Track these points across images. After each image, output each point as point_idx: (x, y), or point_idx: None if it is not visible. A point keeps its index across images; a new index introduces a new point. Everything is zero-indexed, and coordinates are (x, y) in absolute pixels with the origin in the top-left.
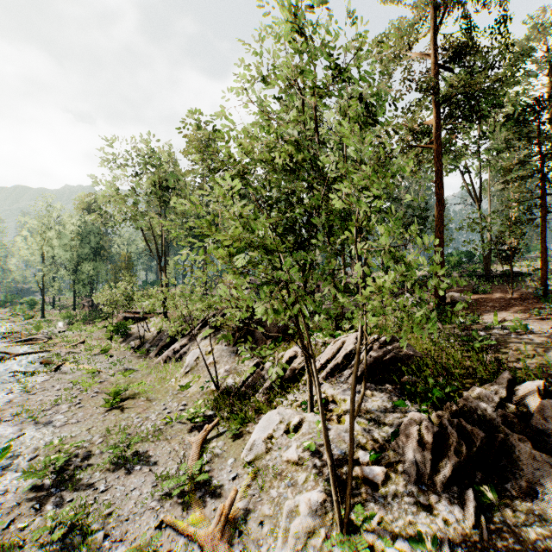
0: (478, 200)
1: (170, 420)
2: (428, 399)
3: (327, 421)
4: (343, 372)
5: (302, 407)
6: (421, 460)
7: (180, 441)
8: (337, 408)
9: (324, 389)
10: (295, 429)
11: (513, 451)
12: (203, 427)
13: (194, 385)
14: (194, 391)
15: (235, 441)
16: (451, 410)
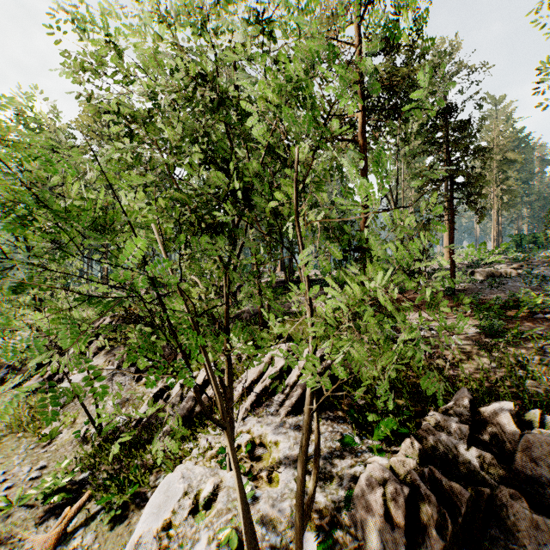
0: (393, 202)
1: (6, 504)
2: (380, 432)
3: (253, 480)
4: (273, 397)
5: (218, 457)
6: (390, 542)
7: (15, 546)
8: (267, 453)
9: (249, 426)
10: (207, 504)
11: (506, 514)
12: (66, 507)
13: (65, 431)
14: (64, 440)
15: (115, 528)
16: (413, 449)
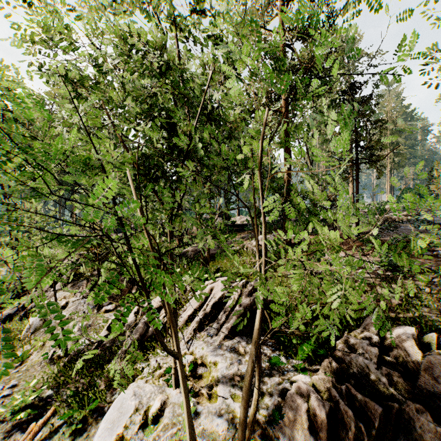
0: (309, 162)
1: None
2: (302, 353)
3: (195, 397)
4: (212, 323)
5: (166, 376)
6: None
7: None
8: (207, 372)
9: (192, 348)
10: (155, 419)
11: (413, 426)
12: (33, 421)
13: (35, 353)
14: (34, 361)
15: (75, 440)
16: (331, 368)
